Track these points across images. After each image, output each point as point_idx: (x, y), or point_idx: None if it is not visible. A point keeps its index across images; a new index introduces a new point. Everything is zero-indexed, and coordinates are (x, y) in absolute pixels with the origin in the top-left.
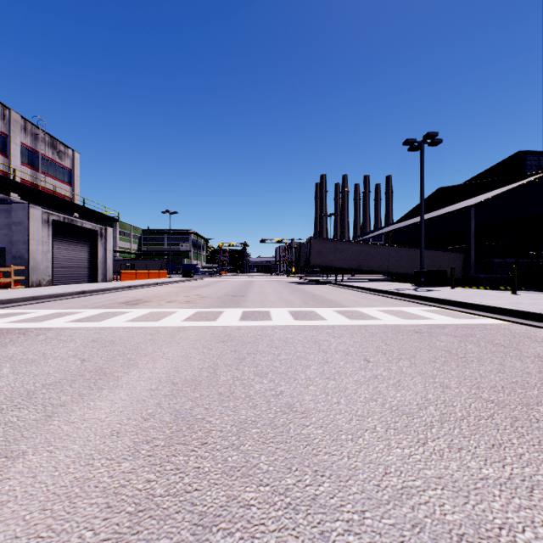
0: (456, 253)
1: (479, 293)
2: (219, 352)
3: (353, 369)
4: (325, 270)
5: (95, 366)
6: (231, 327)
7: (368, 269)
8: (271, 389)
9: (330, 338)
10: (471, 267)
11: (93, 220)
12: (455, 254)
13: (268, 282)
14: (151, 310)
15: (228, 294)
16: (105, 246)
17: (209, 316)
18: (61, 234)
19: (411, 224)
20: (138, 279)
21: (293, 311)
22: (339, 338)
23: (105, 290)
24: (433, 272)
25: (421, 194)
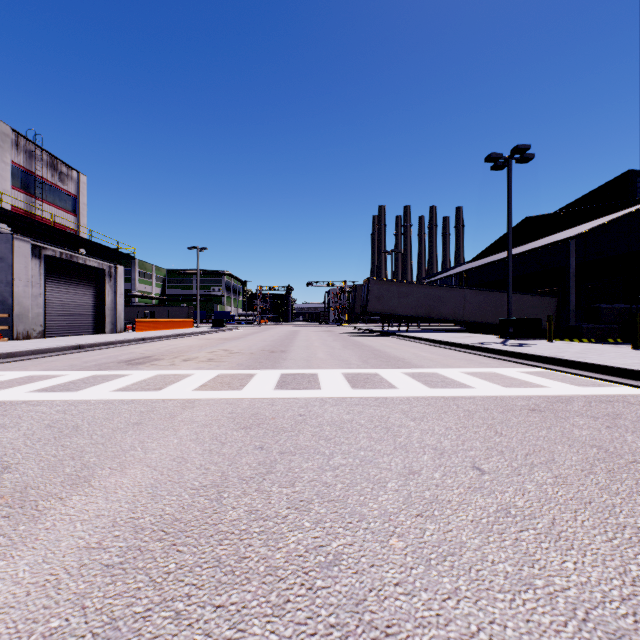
0: (548, 297)
1: (591, 349)
2: (235, 450)
3: (460, 490)
4: (385, 318)
5: (18, 481)
6: (261, 400)
7: (439, 317)
8: (317, 545)
9: (408, 422)
10: (570, 315)
11: (104, 257)
12: (546, 298)
13: (316, 334)
14: (157, 372)
15: (265, 349)
16: (115, 289)
17: (233, 382)
18: (57, 273)
19: (493, 261)
20: (158, 329)
21: (349, 374)
22: (422, 422)
23: (110, 344)
24: (524, 321)
25: (508, 223)
